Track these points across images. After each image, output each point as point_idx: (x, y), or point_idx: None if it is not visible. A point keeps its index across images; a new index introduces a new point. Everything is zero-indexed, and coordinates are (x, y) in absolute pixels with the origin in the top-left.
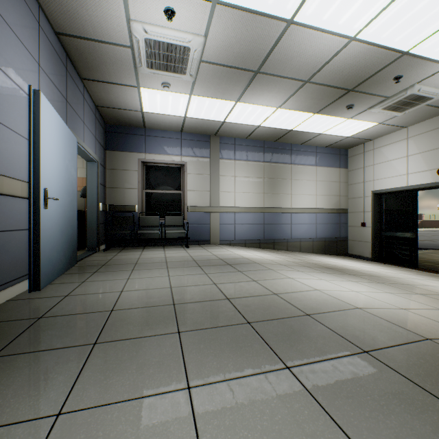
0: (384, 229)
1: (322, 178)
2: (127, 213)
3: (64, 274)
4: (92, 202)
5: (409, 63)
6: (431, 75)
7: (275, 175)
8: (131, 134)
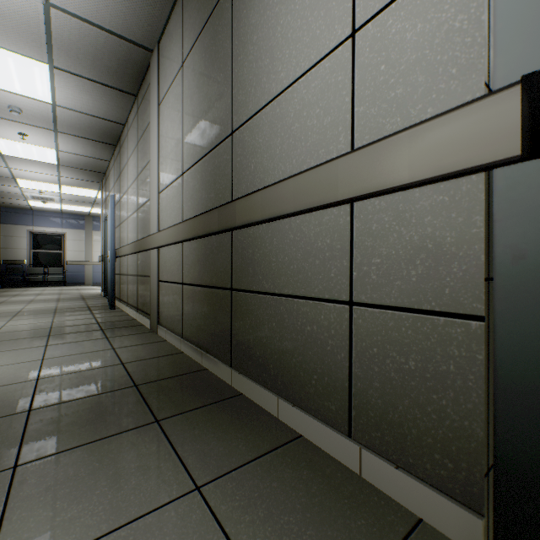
0: None
1: None
2: (18, 265)
3: None
4: None
5: None
6: None
7: None
8: (21, 213)
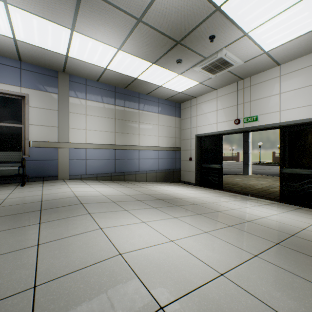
0: (203, 162)
1: (163, 123)
2: None
3: None
4: None
5: (220, 22)
6: (234, 41)
7: (125, 118)
8: None
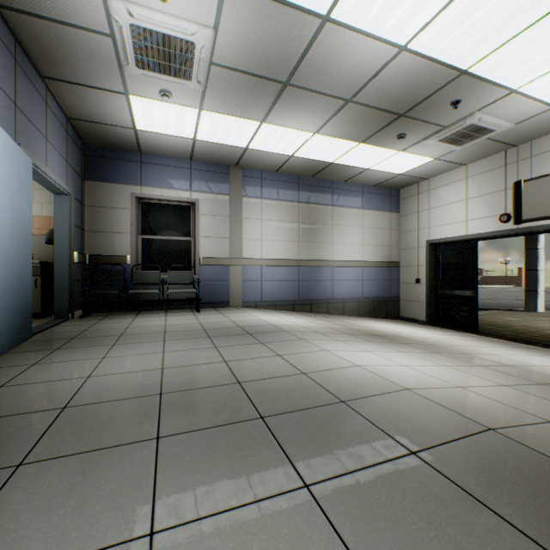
0: (441, 286)
1: (370, 224)
2: (116, 266)
3: (9, 352)
4: (62, 251)
5: (468, 85)
6: (493, 101)
7: (313, 220)
8: (121, 159)
